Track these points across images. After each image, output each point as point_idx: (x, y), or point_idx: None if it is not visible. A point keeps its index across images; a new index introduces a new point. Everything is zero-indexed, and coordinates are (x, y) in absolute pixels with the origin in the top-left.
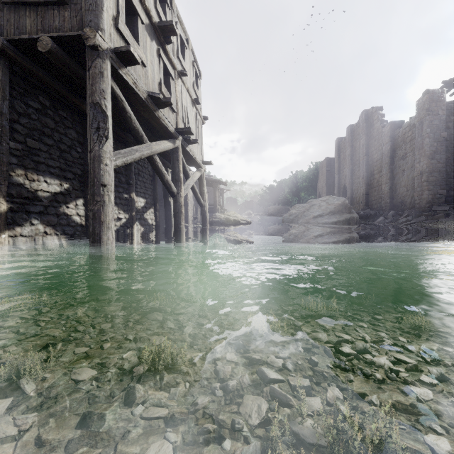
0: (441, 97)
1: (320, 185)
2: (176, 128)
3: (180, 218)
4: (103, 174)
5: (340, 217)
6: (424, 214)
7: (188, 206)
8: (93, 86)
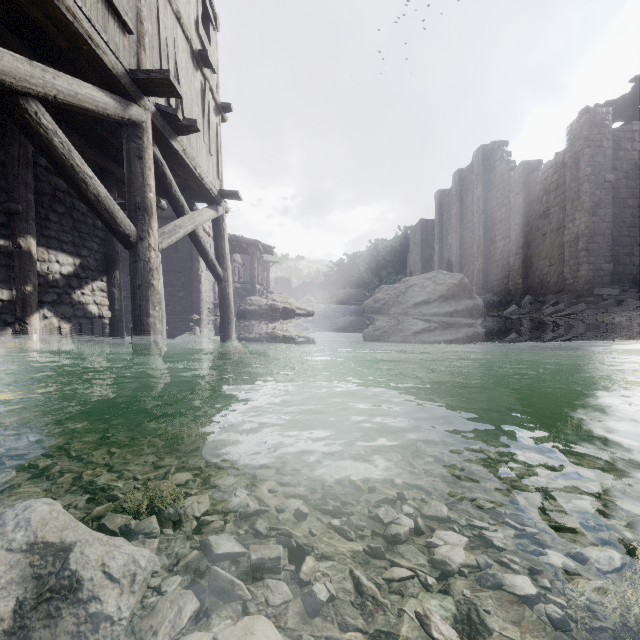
0: (606, 120)
1: (413, 259)
2: (130, 68)
3: (147, 299)
4: None
5: (458, 305)
6: (583, 301)
7: (200, 283)
8: None
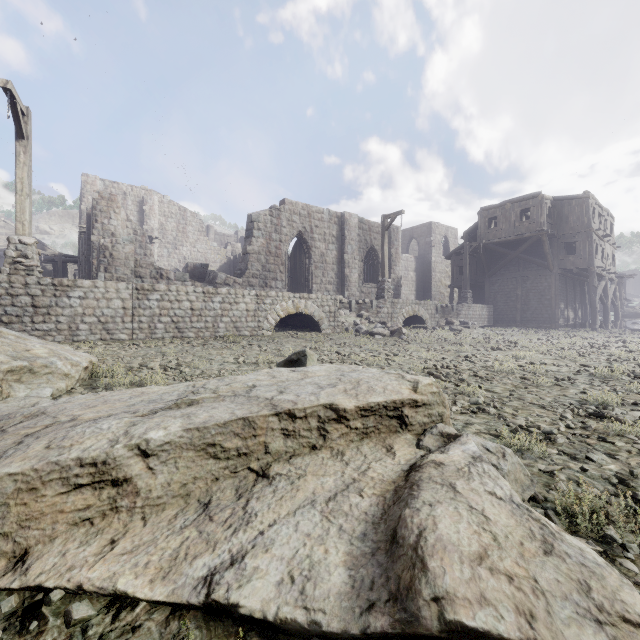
0: None
1: None
2: (606, 272)
3: (608, 315)
4: (596, 305)
5: None
6: None
7: None
8: (592, 281)
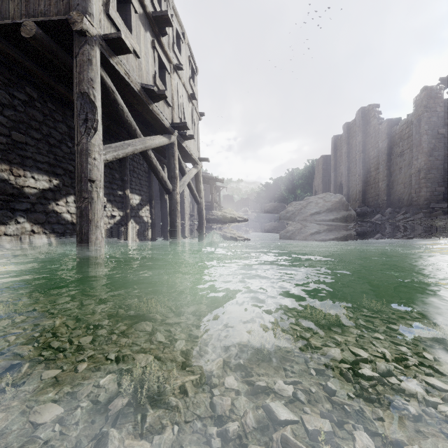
0: (439, 94)
1: (317, 182)
2: (171, 122)
3: (176, 215)
4: (92, 169)
5: (338, 214)
6: (422, 211)
7: (184, 204)
8: (81, 75)
